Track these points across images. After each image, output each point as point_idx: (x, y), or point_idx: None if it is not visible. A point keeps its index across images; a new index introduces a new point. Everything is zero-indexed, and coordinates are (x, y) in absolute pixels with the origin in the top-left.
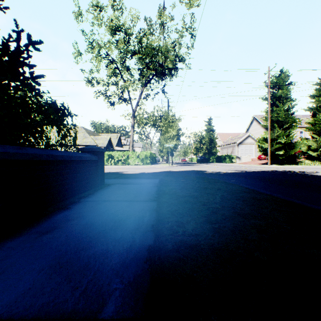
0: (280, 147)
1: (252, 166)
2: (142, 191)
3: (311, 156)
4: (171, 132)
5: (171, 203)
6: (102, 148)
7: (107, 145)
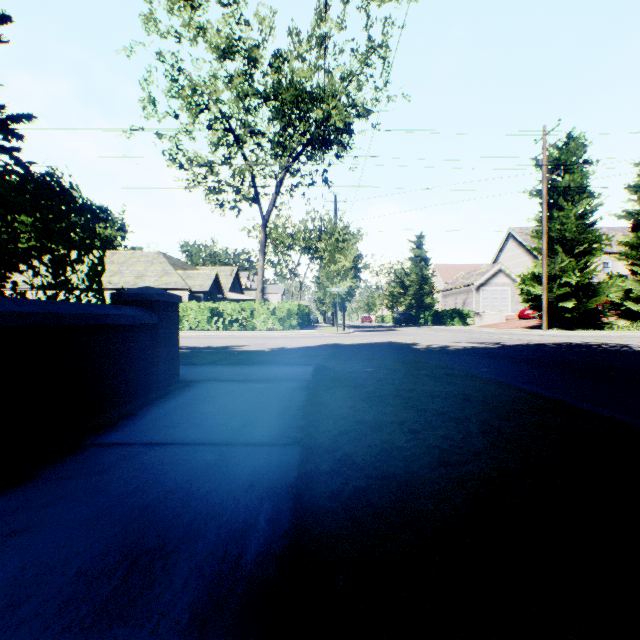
0: (567, 294)
1: (510, 332)
2: (266, 405)
3: (631, 311)
4: (341, 262)
5: (344, 455)
6: (171, 294)
7: (211, 290)
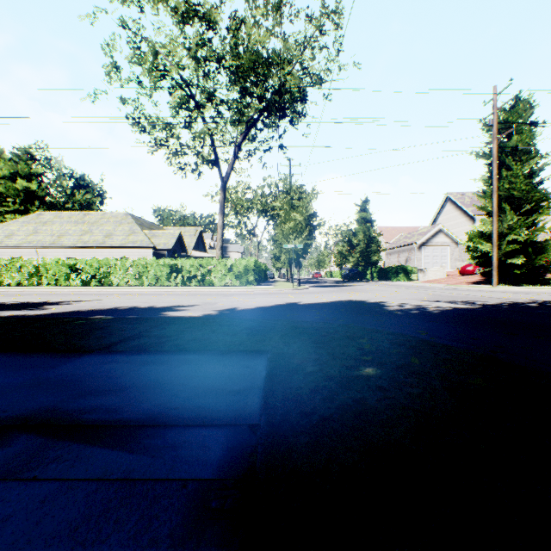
0: (515, 250)
1: (461, 288)
2: None
3: None
4: (297, 220)
5: None
6: None
7: (175, 248)
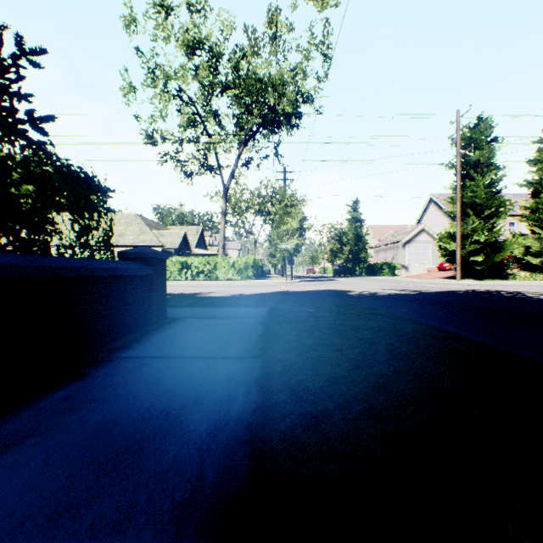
0: (477, 250)
1: (429, 282)
2: (234, 334)
3: (531, 264)
4: (289, 224)
5: (291, 363)
6: (161, 252)
7: (180, 246)
